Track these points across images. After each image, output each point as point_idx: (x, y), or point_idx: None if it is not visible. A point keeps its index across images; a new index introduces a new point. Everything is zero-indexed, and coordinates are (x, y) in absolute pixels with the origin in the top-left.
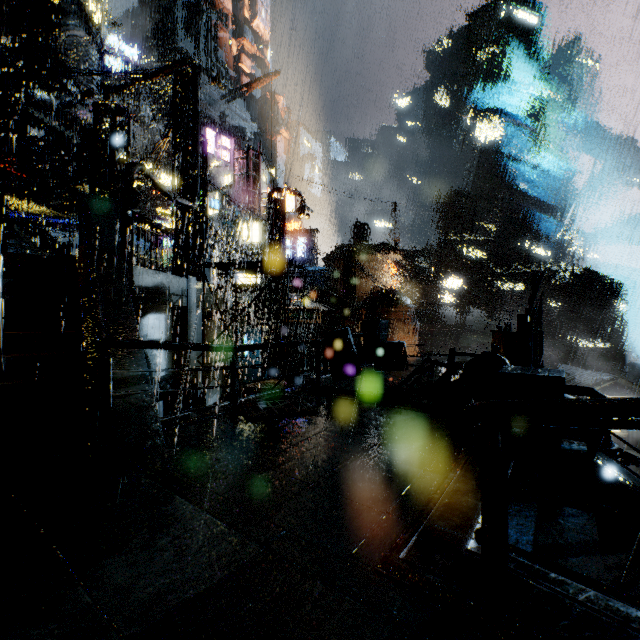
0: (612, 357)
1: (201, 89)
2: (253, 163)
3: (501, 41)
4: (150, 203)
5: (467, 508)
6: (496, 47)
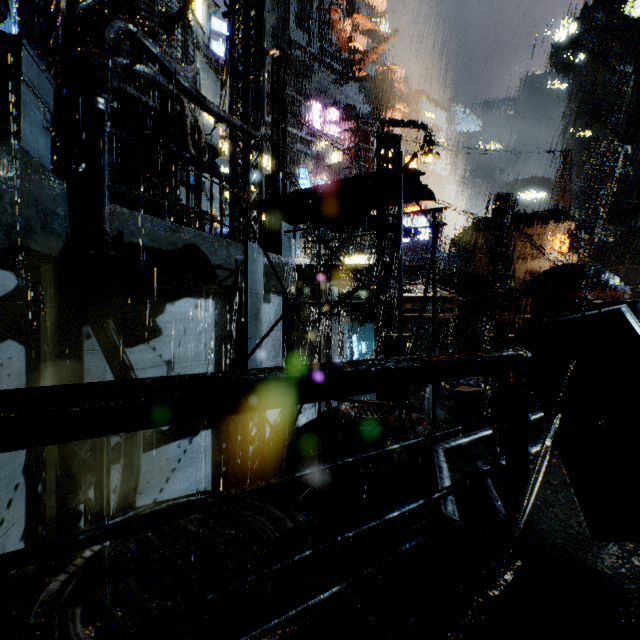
0: None
1: (315, 78)
2: (365, 133)
3: None
4: None
5: None
6: None
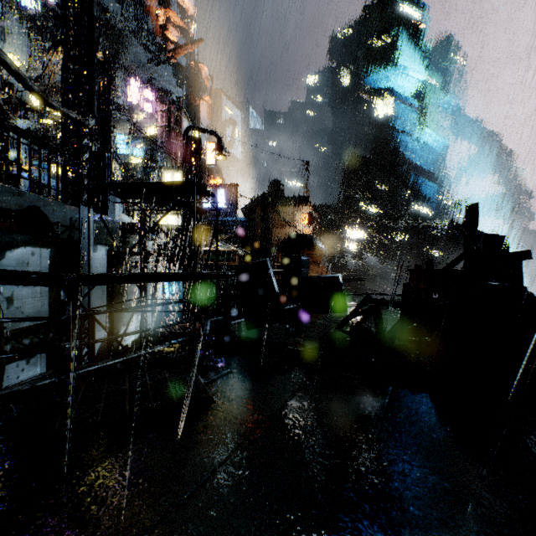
0: None
1: (128, 51)
2: (175, 116)
3: (393, 31)
4: None
5: None
6: (388, 36)
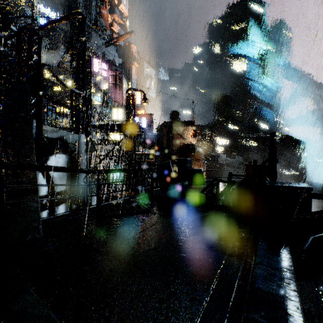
0: (300, 179)
1: (92, 39)
2: (119, 78)
3: (245, 20)
4: (64, 99)
5: (272, 296)
6: (243, 23)
